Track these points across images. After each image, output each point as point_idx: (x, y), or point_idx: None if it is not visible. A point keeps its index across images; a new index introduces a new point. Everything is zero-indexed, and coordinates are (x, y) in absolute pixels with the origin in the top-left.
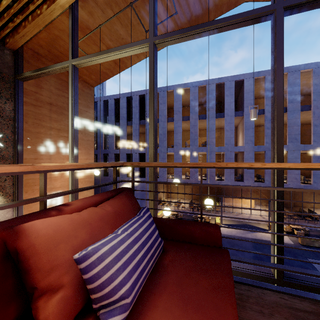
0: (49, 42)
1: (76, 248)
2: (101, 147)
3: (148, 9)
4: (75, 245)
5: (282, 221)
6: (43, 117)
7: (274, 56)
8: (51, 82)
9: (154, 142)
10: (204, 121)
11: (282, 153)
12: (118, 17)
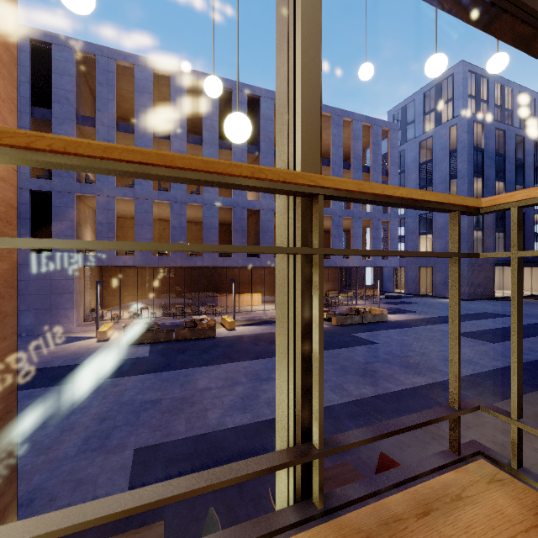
0: None
1: None
2: None
3: None
4: None
5: None
6: None
7: None
8: None
9: None
10: (195, 150)
11: None
12: None
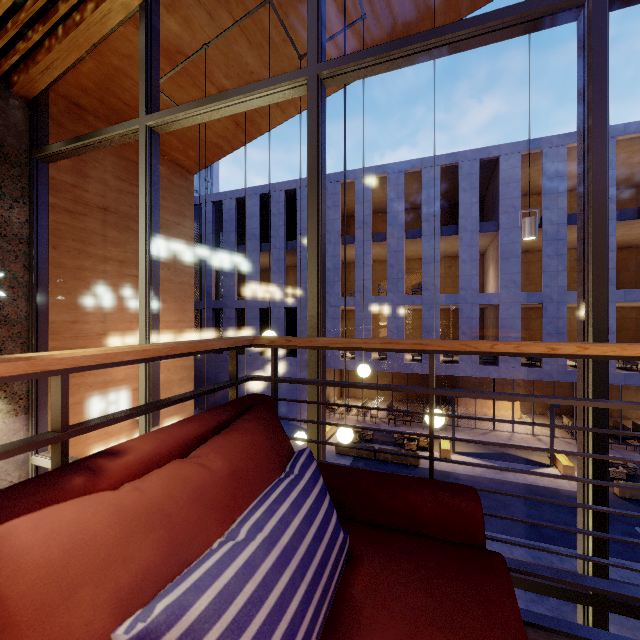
0: (101, 82)
1: (126, 594)
2: (210, 296)
3: (305, 10)
4: (124, 587)
5: (605, 466)
6: (89, 236)
7: (586, 100)
8: (106, 165)
9: (318, 290)
10: (417, 242)
11: (605, 314)
12: (242, 27)
